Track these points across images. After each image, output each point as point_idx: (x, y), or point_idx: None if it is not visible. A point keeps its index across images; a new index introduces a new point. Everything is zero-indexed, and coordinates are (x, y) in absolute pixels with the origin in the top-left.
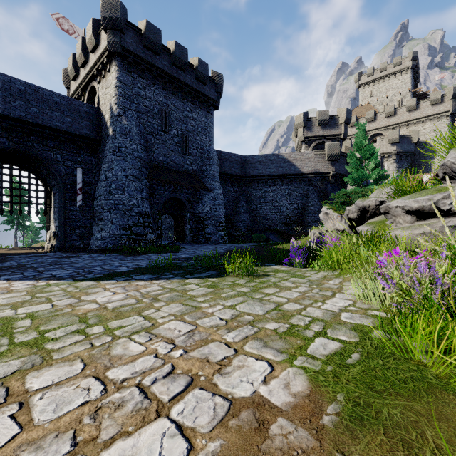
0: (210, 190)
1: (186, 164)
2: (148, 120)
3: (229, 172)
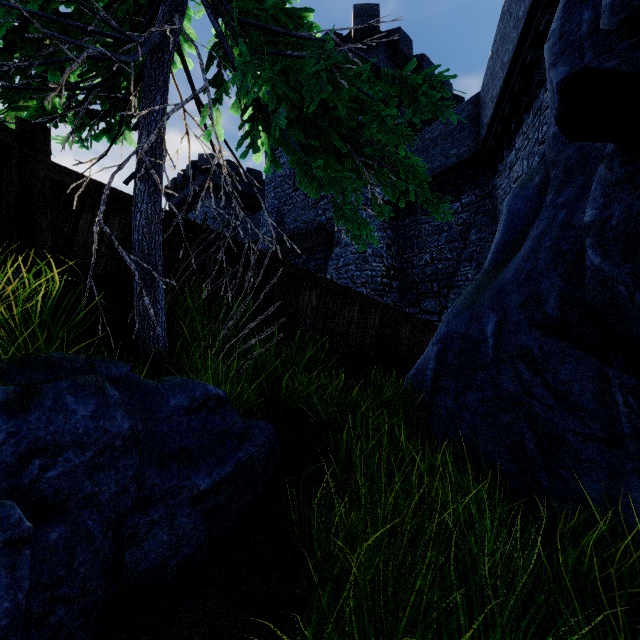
0: (337, 243)
1: (318, 216)
2: (282, 190)
3: (437, 171)
